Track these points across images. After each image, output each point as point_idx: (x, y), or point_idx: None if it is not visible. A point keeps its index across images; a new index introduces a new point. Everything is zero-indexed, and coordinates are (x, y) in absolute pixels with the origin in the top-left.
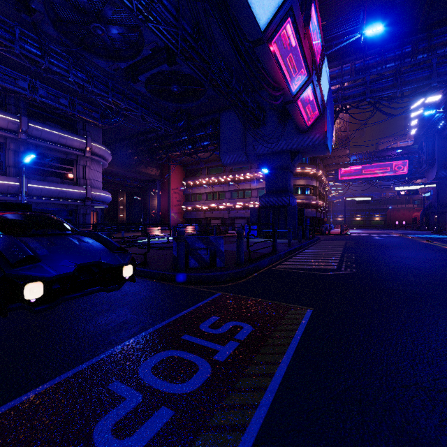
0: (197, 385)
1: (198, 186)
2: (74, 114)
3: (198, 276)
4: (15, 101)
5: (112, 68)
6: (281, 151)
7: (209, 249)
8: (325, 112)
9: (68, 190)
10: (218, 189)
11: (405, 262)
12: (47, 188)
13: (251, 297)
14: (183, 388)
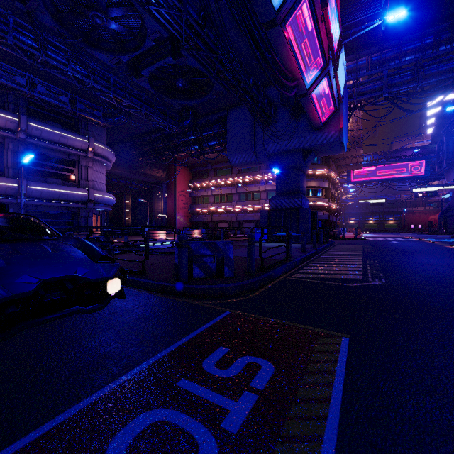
0: None
1: (205, 189)
2: (75, 113)
3: (202, 288)
4: (14, 99)
5: (113, 62)
6: (293, 149)
7: (216, 256)
8: (341, 107)
9: (70, 192)
10: (225, 191)
11: (439, 271)
12: (48, 190)
13: (267, 317)
14: None
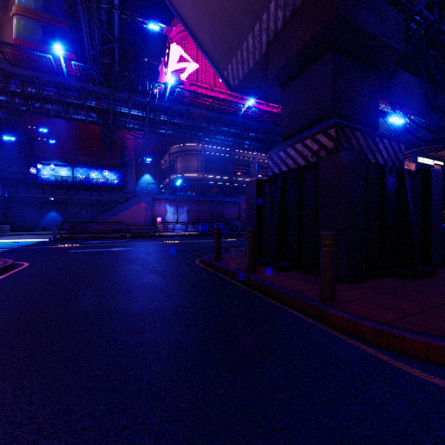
0: None
1: None
2: None
3: None
4: None
5: None
6: None
7: None
8: None
9: None
10: None
11: None
12: None
13: None
14: None
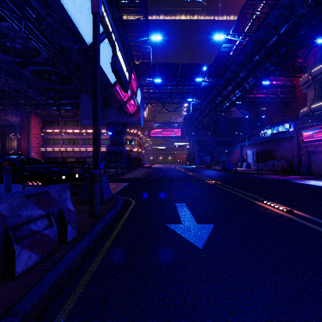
0: None
1: (56, 134)
2: None
3: None
4: None
5: (7, 59)
6: (119, 123)
7: None
8: (140, 108)
9: None
10: (73, 137)
11: (162, 174)
12: None
13: (113, 182)
14: None
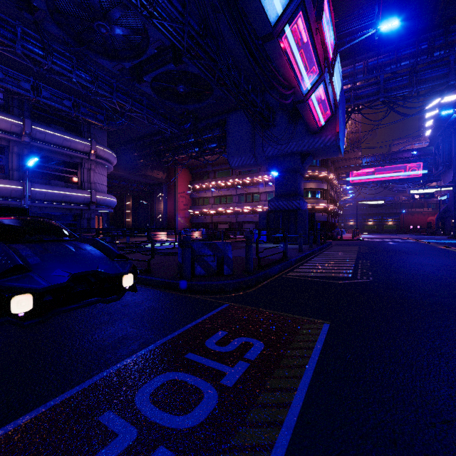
0: (201, 417)
1: (205, 190)
2: (78, 116)
3: (204, 284)
4: (19, 103)
5: (116, 68)
6: (291, 153)
7: (216, 256)
8: (338, 112)
9: (73, 194)
10: (225, 193)
11: (425, 270)
12: (51, 192)
13: (261, 308)
14: (185, 422)
